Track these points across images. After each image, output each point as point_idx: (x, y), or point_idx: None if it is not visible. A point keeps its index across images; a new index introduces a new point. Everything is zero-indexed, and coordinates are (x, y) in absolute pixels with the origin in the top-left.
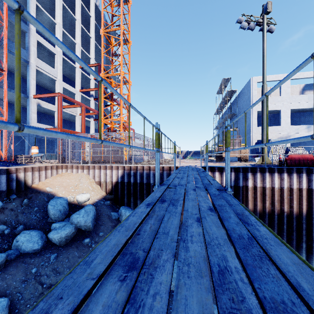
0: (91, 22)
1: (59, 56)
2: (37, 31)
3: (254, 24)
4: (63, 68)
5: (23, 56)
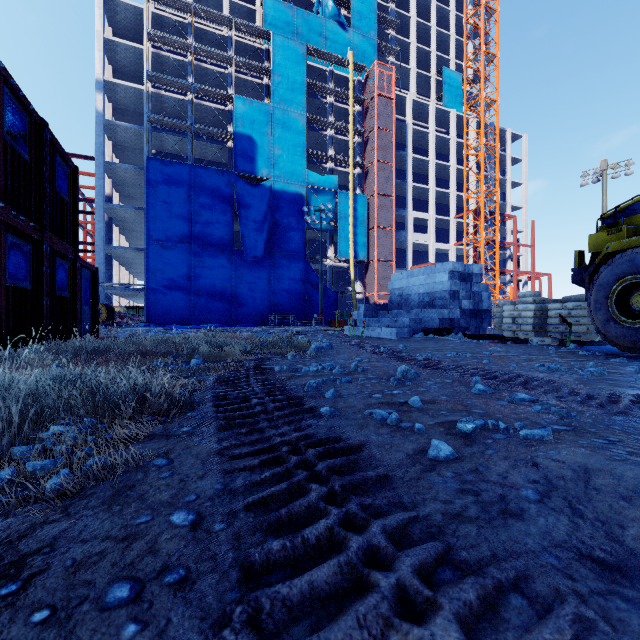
0: (471, 151)
1: (431, 219)
2: (414, 199)
3: (596, 179)
4: (437, 224)
5: (403, 237)
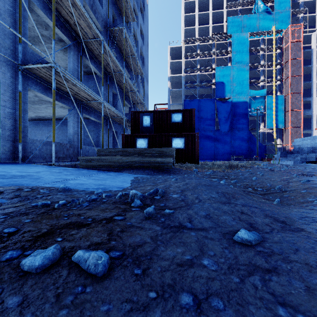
0: None
1: None
2: None
3: None
4: None
5: (309, 112)
